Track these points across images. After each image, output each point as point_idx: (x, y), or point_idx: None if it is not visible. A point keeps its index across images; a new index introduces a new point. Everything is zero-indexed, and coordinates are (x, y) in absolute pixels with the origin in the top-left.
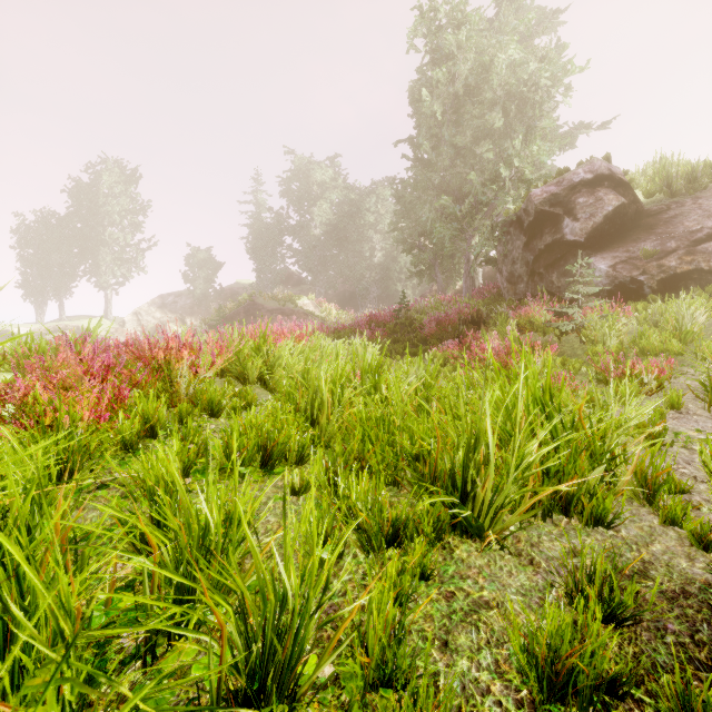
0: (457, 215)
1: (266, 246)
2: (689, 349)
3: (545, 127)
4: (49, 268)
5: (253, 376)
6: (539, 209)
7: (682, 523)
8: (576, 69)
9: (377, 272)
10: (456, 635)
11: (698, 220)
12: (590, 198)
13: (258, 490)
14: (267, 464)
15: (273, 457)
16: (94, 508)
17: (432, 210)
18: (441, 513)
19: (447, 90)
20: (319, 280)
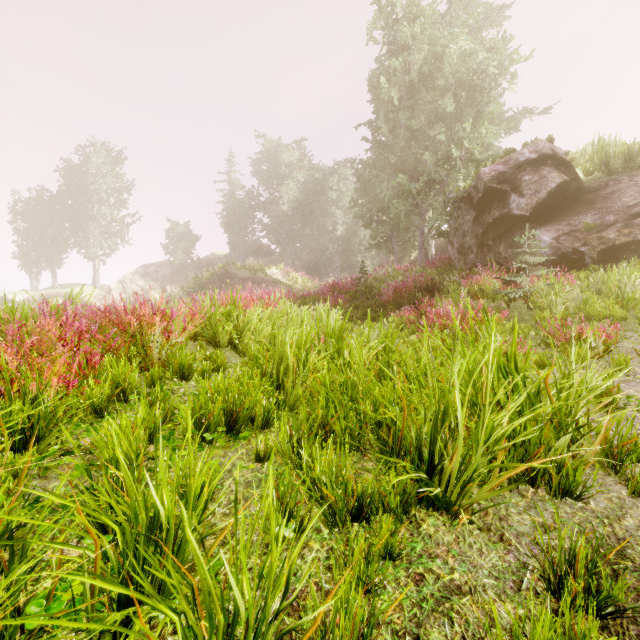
0: (412, 192)
1: (239, 221)
2: (630, 315)
3: (493, 111)
4: (43, 241)
5: (223, 340)
6: (487, 186)
7: None
8: (521, 58)
9: (339, 244)
10: (428, 629)
11: (634, 196)
12: (534, 176)
13: (223, 456)
14: (233, 429)
15: (238, 422)
16: (56, 477)
17: (389, 188)
18: (407, 486)
19: (403, 78)
20: (287, 252)
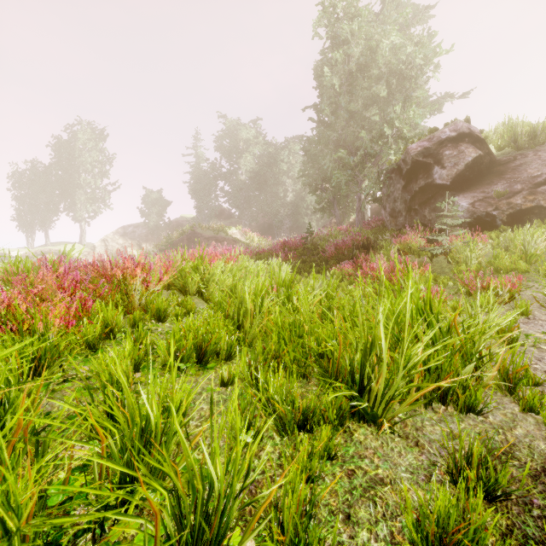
0: (351, 164)
1: (204, 188)
2: (533, 268)
3: (419, 96)
4: (37, 205)
5: (192, 289)
6: (414, 160)
7: (539, 411)
8: (443, 51)
9: (289, 208)
10: (357, 509)
11: (538, 168)
12: (454, 151)
13: (194, 382)
14: (202, 360)
15: (206, 355)
16: (61, 398)
17: (331, 161)
18: (342, 403)
19: (343, 68)
20: (245, 215)
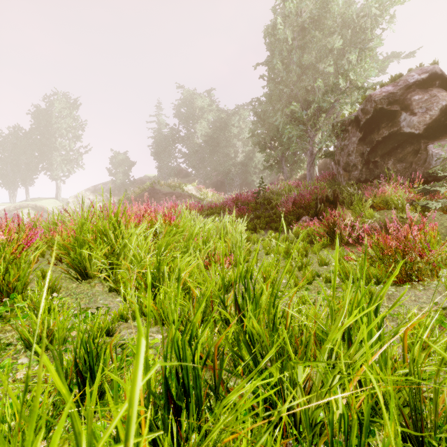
0: (304, 118)
1: (164, 150)
2: None
3: (372, 49)
4: (18, 166)
5: (93, 268)
6: (378, 107)
7: None
8: None
9: (239, 167)
10: None
11: None
12: (425, 95)
13: None
14: None
15: None
16: None
17: (283, 116)
18: None
19: (296, 20)
20: (200, 174)
